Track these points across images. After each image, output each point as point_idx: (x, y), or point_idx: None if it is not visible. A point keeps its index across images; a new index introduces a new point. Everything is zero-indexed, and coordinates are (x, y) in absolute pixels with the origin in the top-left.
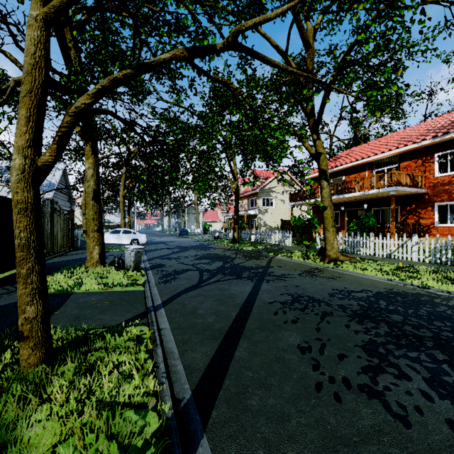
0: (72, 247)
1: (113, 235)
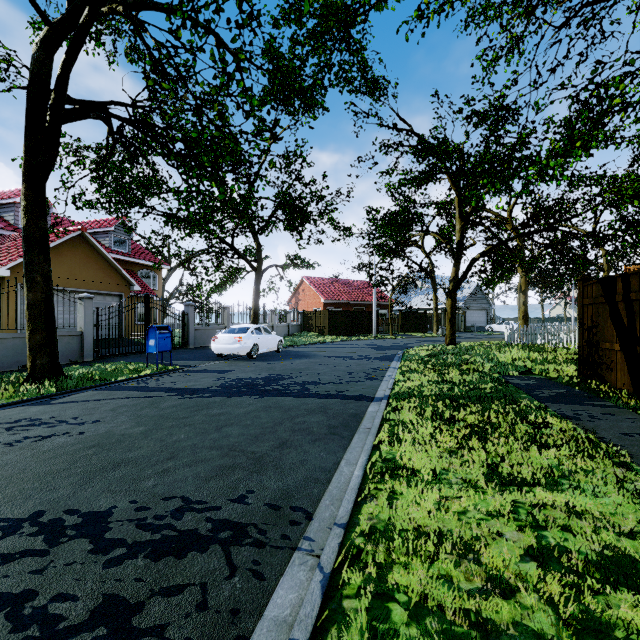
0: (464, 330)
1: (498, 326)
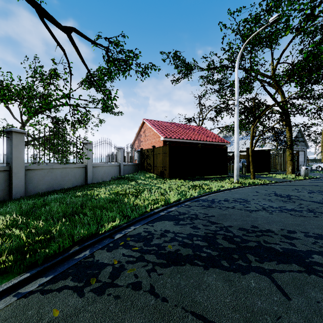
0: (297, 169)
1: None
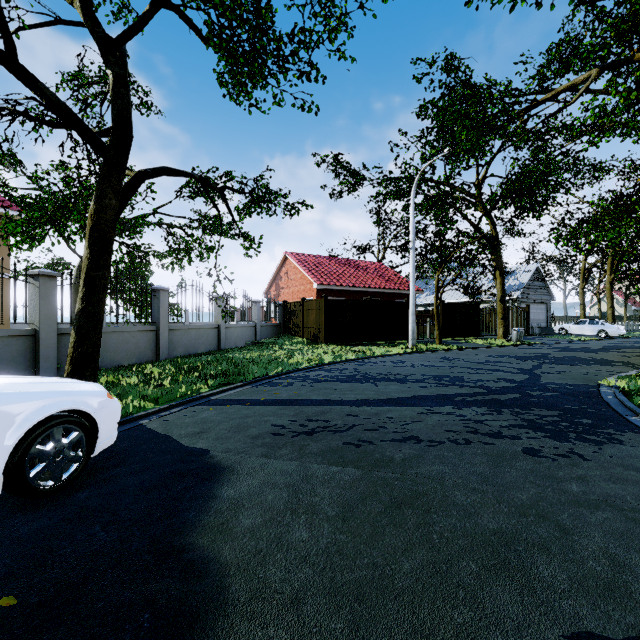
0: (527, 333)
1: (576, 326)
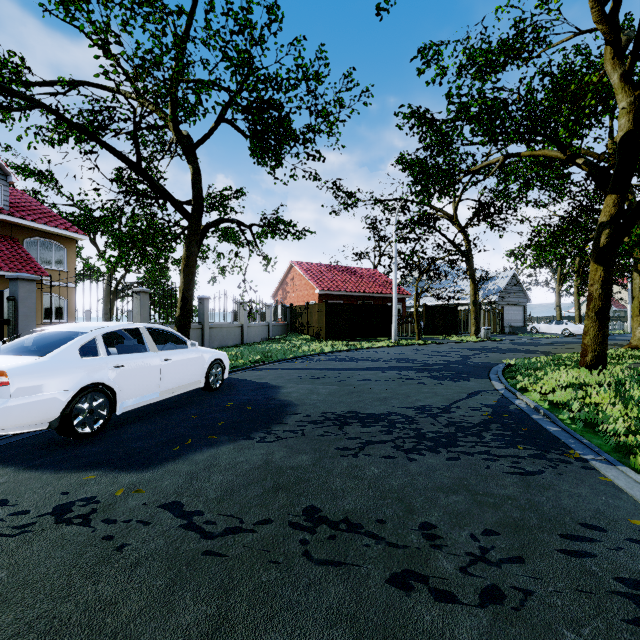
0: (502, 332)
1: (545, 326)
